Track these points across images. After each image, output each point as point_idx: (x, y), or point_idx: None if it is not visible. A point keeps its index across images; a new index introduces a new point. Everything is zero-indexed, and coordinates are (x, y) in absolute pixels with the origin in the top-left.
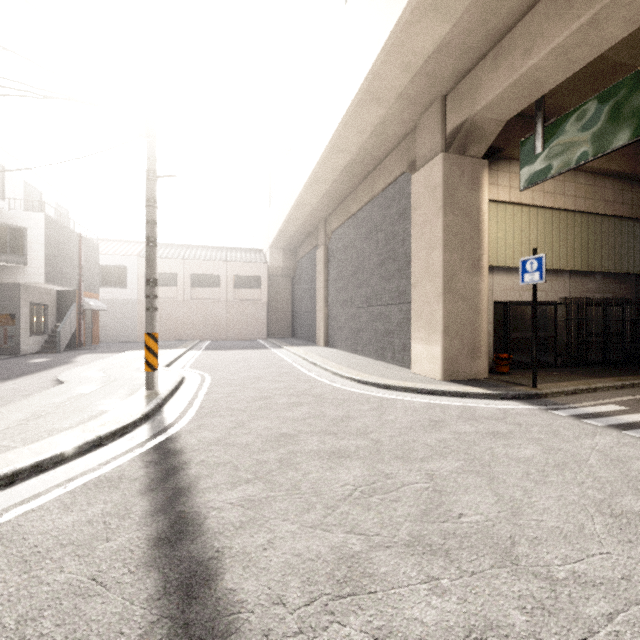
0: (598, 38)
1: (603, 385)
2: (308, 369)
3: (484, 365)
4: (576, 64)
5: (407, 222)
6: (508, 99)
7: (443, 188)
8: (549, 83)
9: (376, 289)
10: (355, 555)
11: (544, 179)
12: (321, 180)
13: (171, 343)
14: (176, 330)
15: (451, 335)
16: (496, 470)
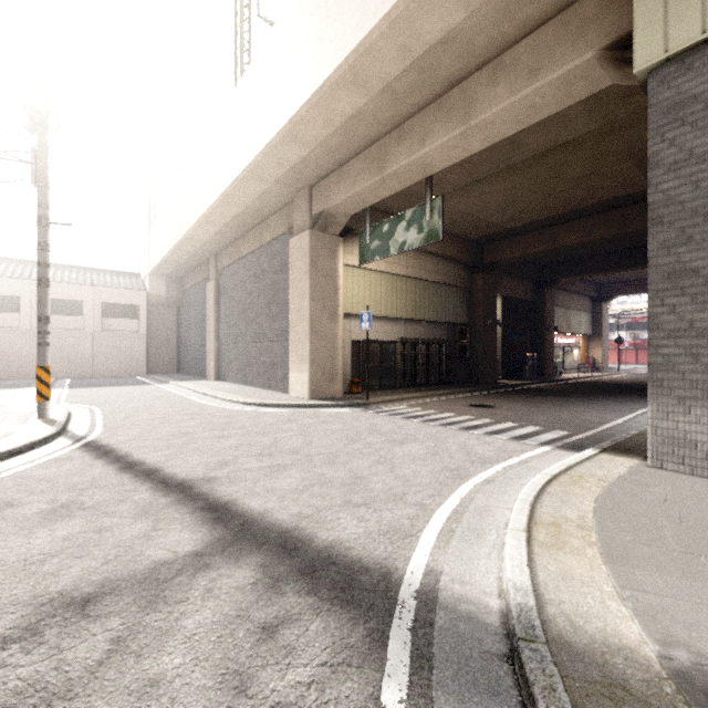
0: (388, 188)
1: (409, 396)
2: (199, 398)
3: (340, 387)
4: (382, 196)
5: (287, 274)
6: (348, 205)
7: (310, 256)
8: (370, 201)
9: (264, 327)
10: (228, 460)
11: (370, 261)
12: (212, 223)
13: (15, 382)
14: (19, 367)
15: (316, 365)
16: (312, 434)
